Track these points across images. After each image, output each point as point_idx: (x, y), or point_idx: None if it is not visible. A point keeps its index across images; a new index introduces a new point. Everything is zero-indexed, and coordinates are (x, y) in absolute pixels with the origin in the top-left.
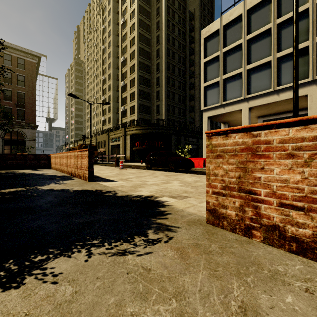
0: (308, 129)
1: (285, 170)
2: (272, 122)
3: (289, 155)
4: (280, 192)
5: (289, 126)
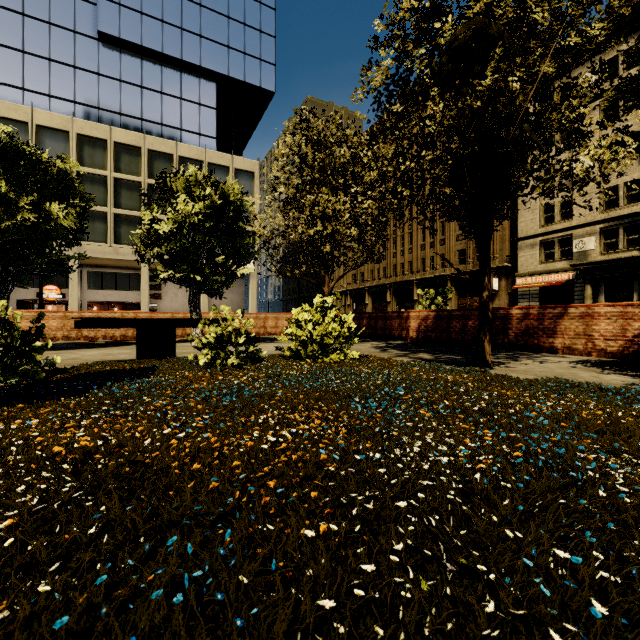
0: (32, 313)
1: (27, 323)
2: (23, 311)
3: (28, 319)
4: (25, 328)
5: (27, 312)
